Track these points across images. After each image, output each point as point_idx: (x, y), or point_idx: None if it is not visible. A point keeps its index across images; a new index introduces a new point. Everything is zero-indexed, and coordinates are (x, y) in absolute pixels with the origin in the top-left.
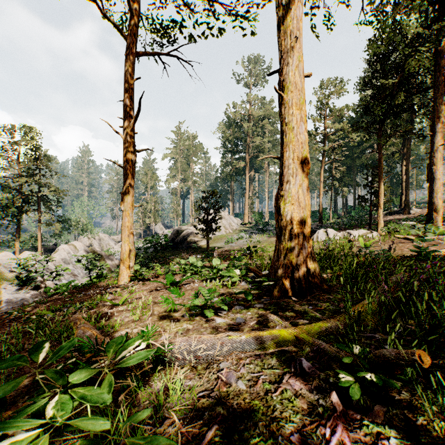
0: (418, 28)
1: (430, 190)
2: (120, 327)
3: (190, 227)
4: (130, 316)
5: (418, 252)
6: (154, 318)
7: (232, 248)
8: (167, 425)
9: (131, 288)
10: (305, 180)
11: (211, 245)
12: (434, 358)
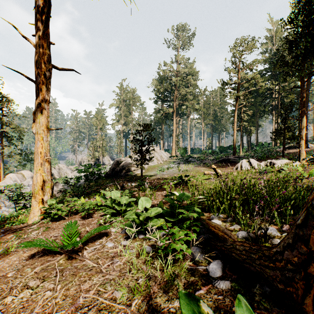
0: None
1: None
2: None
3: (128, 159)
4: None
5: None
6: None
7: (163, 176)
8: None
9: (3, 247)
10: None
11: (145, 173)
12: None
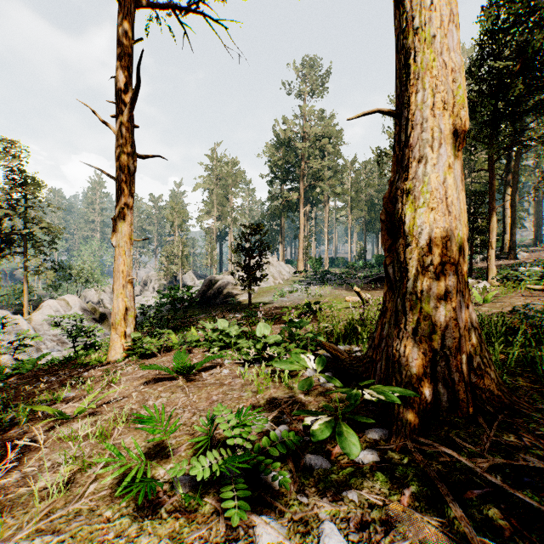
0: None
1: None
2: (3, 522)
3: (228, 276)
4: (38, 483)
5: None
6: (106, 482)
7: (284, 304)
8: None
9: (111, 376)
10: (458, 156)
11: (255, 299)
12: None
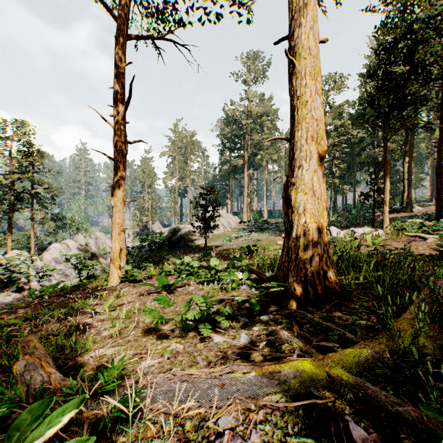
0: (429, 13)
1: (439, 186)
2: (94, 345)
3: (188, 225)
4: (107, 330)
5: (441, 250)
6: (138, 332)
7: (231, 247)
8: None
9: (118, 291)
10: (320, 165)
11: (209, 243)
12: None
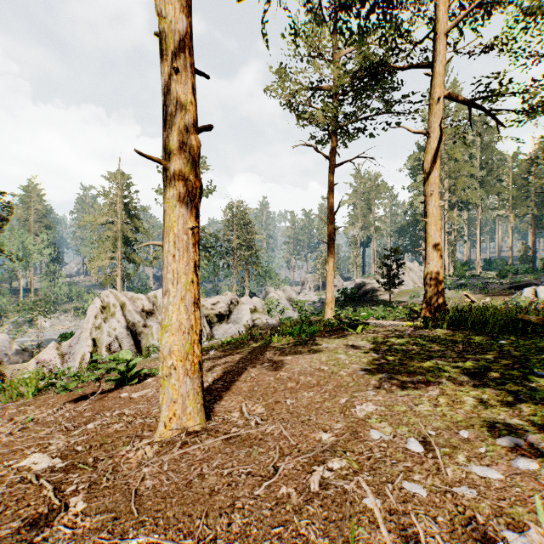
0: None
1: None
2: None
3: (373, 281)
4: None
5: None
6: None
7: (416, 302)
8: (371, 330)
9: None
10: (439, 262)
11: (395, 299)
12: (451, 327)
